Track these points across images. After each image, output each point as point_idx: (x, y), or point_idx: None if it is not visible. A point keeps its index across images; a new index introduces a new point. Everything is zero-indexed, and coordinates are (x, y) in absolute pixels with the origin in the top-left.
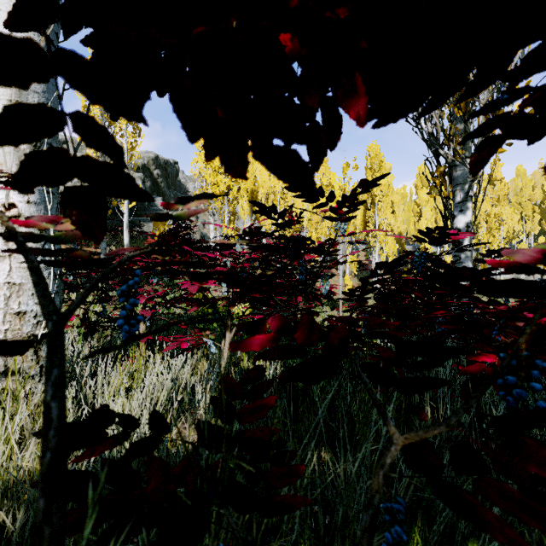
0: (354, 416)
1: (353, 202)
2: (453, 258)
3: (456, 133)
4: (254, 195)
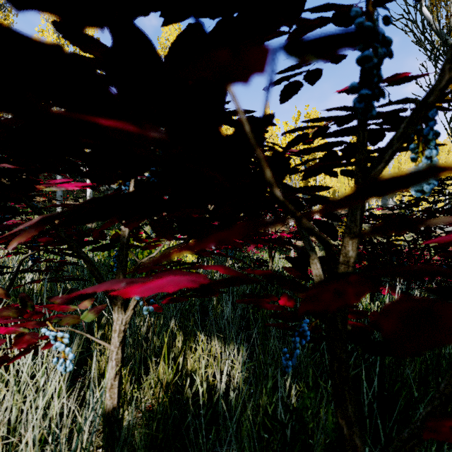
0: None
1: None
2: None
3: None
4: None
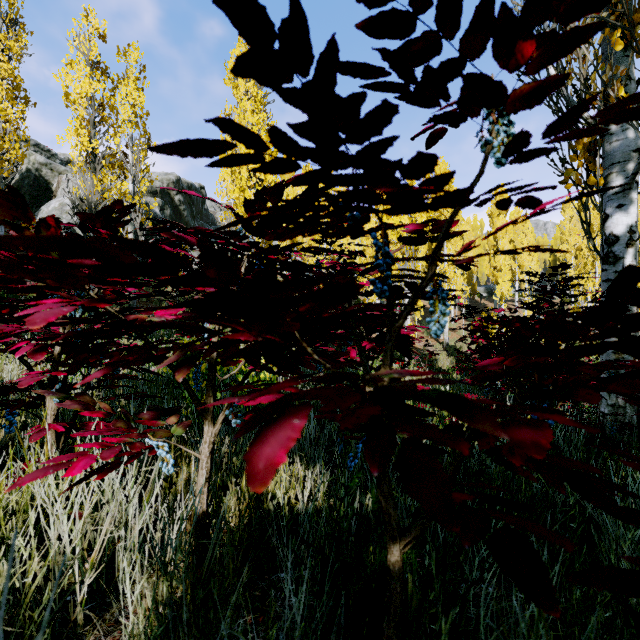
0: None
1: None
2: (604, 283)
3: (611, 81)
4: None
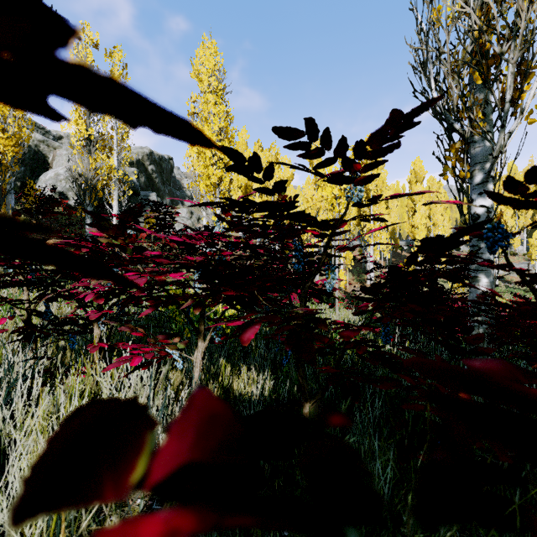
0: (401, 529)
1: (379, 147)
2: (470, 248)
3: (475, 104)
4: (248, 190)
